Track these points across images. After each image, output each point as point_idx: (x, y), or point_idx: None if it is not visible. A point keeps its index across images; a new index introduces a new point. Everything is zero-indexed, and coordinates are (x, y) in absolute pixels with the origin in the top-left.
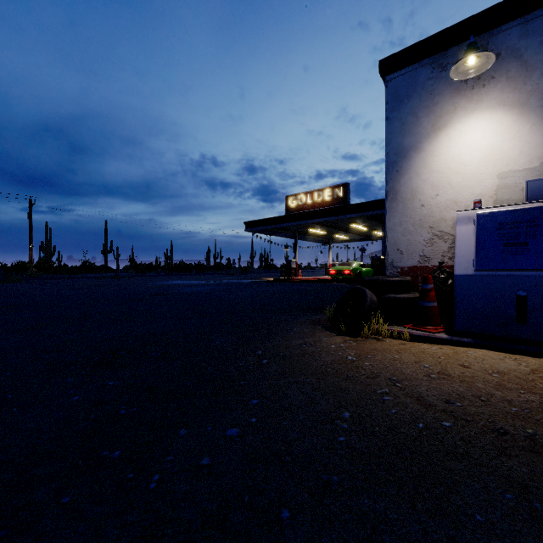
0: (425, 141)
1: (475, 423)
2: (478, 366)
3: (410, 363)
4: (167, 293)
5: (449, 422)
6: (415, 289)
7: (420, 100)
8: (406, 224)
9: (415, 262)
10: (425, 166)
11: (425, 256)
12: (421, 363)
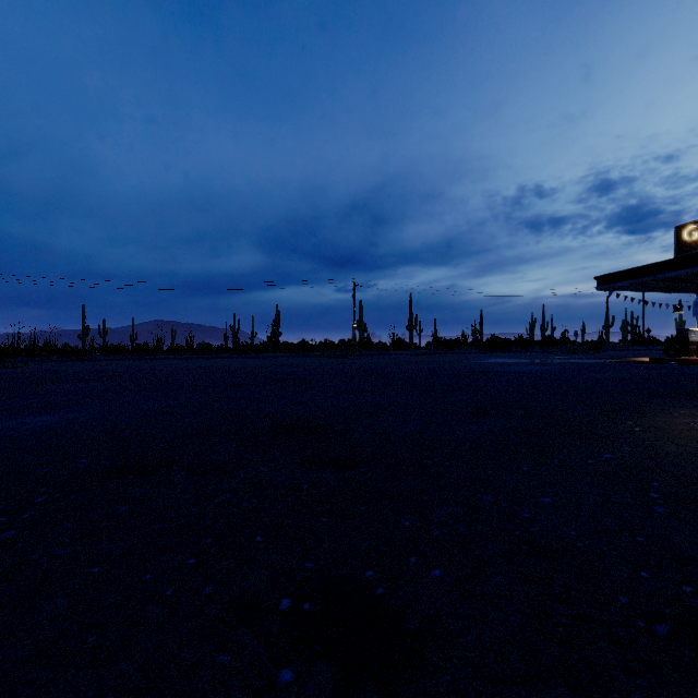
0: None
1: None
2: None
3: None
4: (493, 372)
5: None
6: None
7: None
8: None
9: None
10: None
11: None
12: None
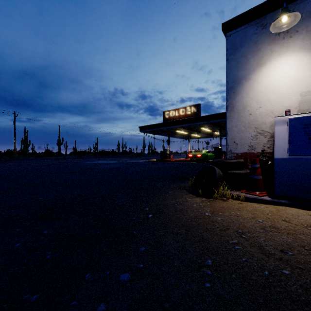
0: (252, 73)
1: (307, 271)
2: (296, 221)
3: (248, 218)
4: (93, 169)
5: (287, 270)
6: (245, 167)
7: (249, 47)
8: (240, 126)
9: (245, 150)
10: (252, 89)
11: (252, 146)
12: (256, 218)
